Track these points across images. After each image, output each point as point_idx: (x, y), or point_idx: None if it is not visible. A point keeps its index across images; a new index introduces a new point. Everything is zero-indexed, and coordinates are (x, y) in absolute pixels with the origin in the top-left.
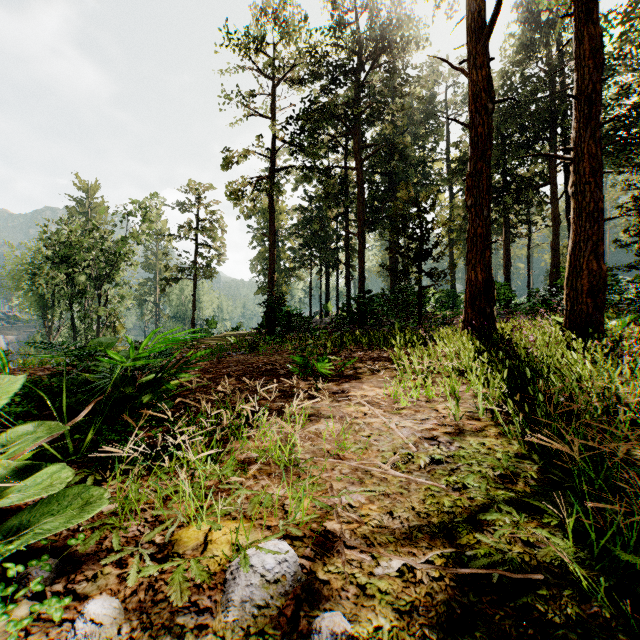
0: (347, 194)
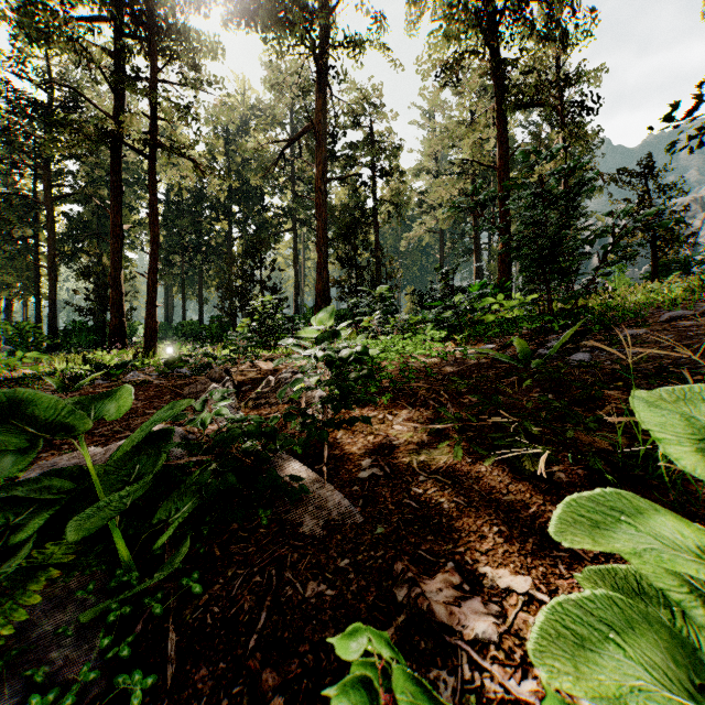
0: (38, 218)
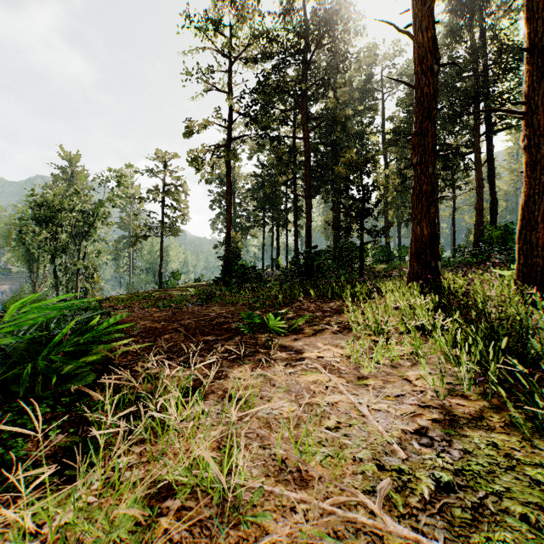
0: (295, 161)
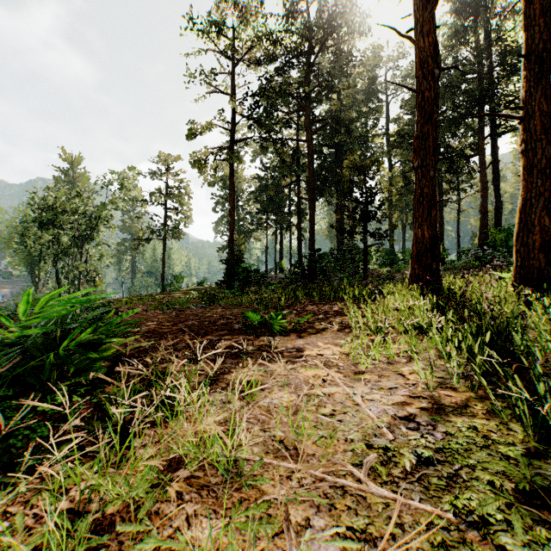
0: (299, 164)
